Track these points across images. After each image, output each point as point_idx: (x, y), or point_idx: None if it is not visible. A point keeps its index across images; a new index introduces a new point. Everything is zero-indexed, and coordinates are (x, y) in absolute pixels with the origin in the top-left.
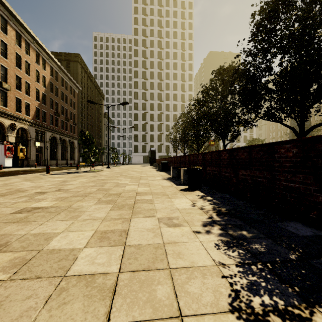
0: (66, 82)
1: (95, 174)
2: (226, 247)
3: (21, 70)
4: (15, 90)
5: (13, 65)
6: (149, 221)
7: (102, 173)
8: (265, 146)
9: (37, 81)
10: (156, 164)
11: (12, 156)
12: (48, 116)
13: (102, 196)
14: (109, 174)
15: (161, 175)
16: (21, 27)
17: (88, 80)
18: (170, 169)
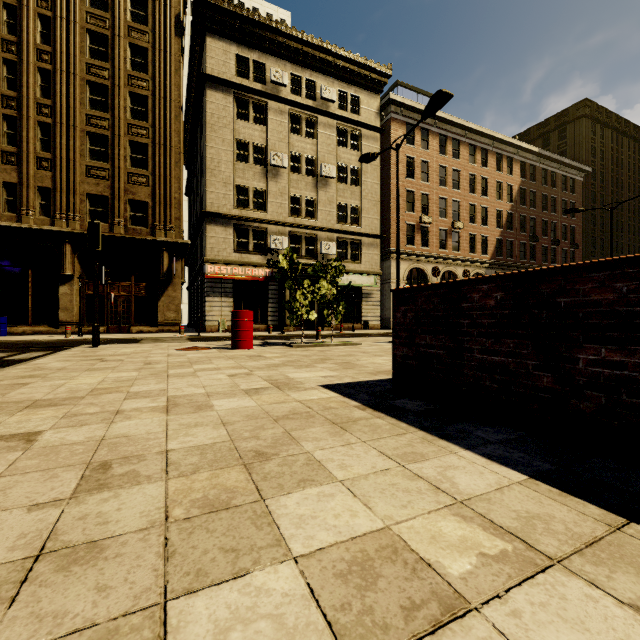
0: (553, 172)
1: None
2: None
3: (475, 195)
4: (468, 225)
5: (466, 193)
6: None
7: None
8: None
9: (499, 198)
10: None
11: None
12: (516, 247)
13: None
14: None
15: None
16: (475, 135)
17: (613, 138)
18: None
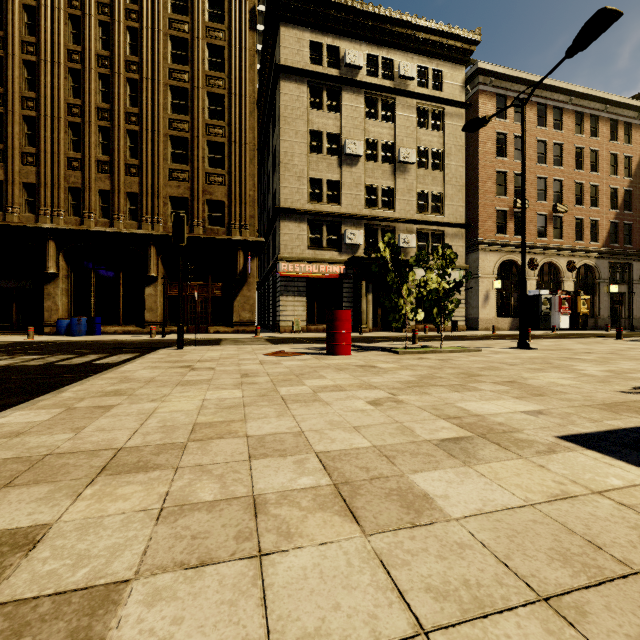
0: None
1: None
2: None
3: (583, 171)
4: (573, 208)
5: (570, 170)
6: None
7: None
8: None
9: (613, 173)
10: None
11: (569, 312)
12: (637, 232)
13: None
14: None
15: None
16: (583, 100)
17: None
18: None
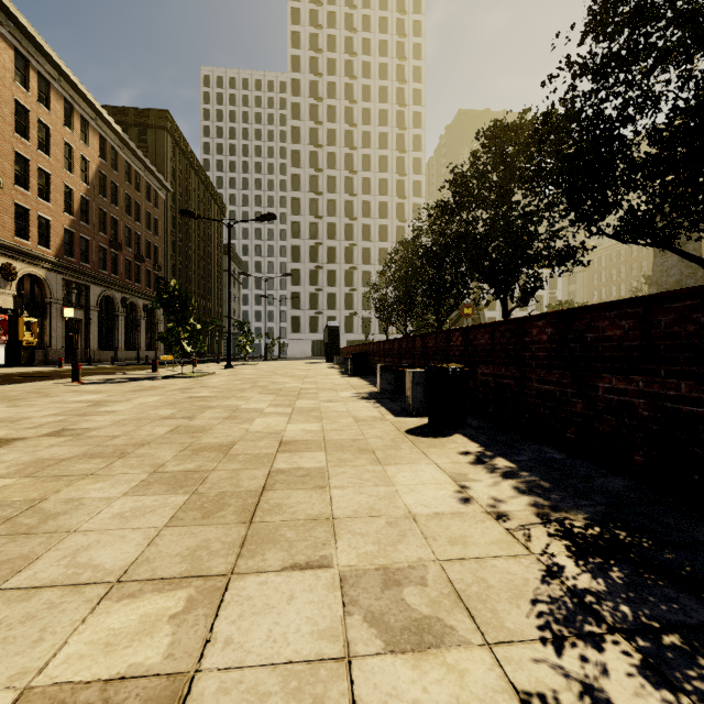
0: (138, 173)
1: (190, 383)
2: None
3: (28, 142)
4: (14, 188)
5: (9, 130)
6: (302, 600)
7: (209, 380)
8: None
9: (69, 169)
10: (341, 360)
11: (6, 340)
12: (94, 251)
13: (172, 458)
14: (224, 384)
15: (353, 387)
16: (28, 42)
17: (188, 170)
18: (375, 370)
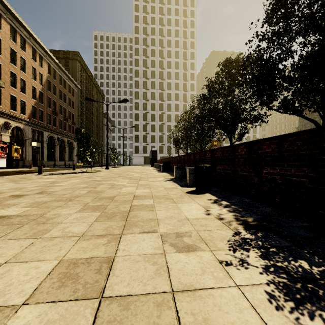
0: (65, 80)
1: (91, 175)
2: (292, 304)
3: (16, 67)
4: (9, 87)
5: (7, 61)
6: (147, 240)
7: (99, 174)
8: (306, 134)
9: (34, 79)
10: (158, 165)
11: (6, 156)
12: (45, 116)
13: (91, 201)
14: (106, 175)
15: (163, 176)
16: (16, 21)
17: (87, 79)
18: (173, 169)
